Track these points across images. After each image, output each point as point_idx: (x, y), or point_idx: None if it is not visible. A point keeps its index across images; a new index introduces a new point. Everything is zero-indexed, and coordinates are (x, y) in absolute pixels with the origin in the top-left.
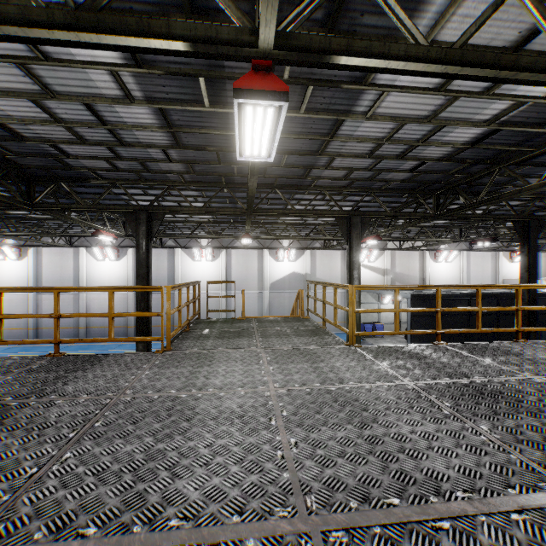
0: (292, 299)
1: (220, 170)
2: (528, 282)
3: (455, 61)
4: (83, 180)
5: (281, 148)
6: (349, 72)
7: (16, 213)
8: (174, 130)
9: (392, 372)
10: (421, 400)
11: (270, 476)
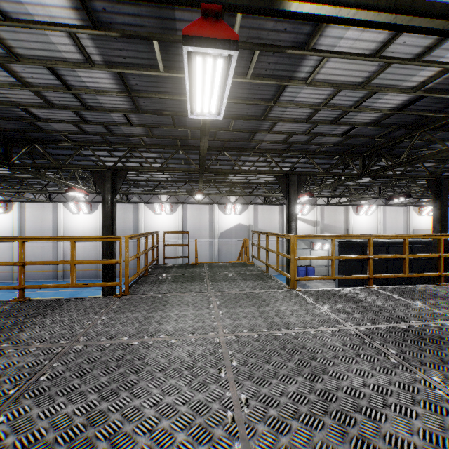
0: (238, 246)
1: (176, 133)
2: (440, 232)
3: (404, 12)
4: (55, 142)
5: (229, 113)
6: (293, 36)
7: (0, 173)
8: (133, 94)
9: (333, 316)
10: (366, 347)
11: (220, 446)
